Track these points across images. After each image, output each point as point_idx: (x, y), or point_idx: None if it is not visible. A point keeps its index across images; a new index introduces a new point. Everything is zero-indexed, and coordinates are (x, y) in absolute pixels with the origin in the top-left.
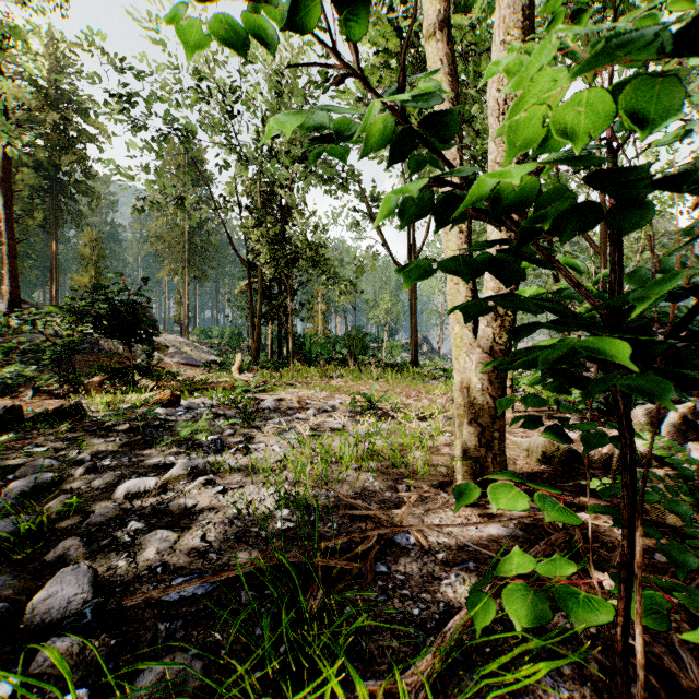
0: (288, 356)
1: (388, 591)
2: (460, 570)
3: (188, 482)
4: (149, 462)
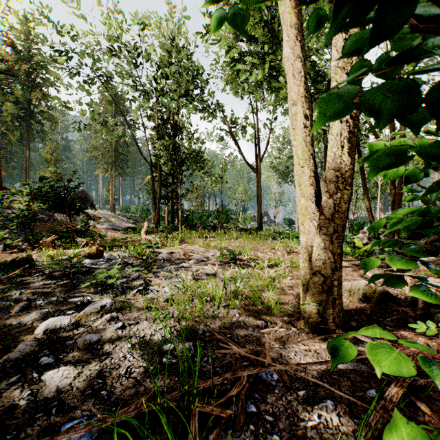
0: (178, 224)
1: (259, 436)
2: (321, 409)
3: (97, 318)
4: (71, 301)
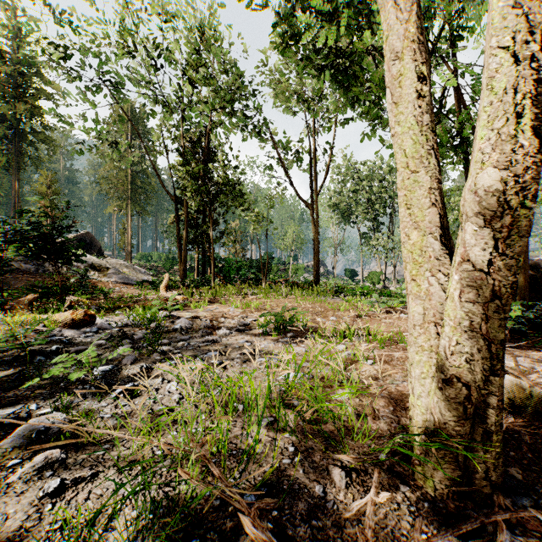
0: (210, 276)
1: None
2: None
3: (21, 461)
4: None
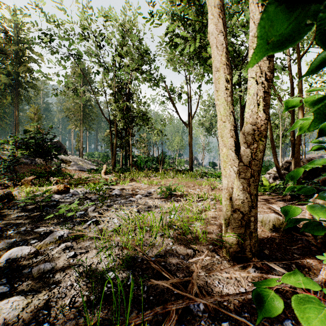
0: (130, 166)
1: None
2: None
3: (54, 247)
4: (36, 231)
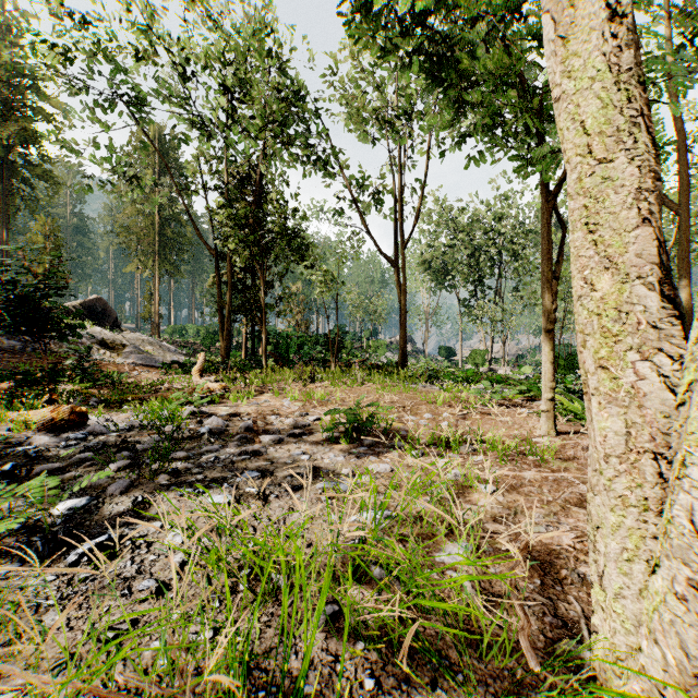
0: (262, 356)
1: None
2: None
3: None
4: None
